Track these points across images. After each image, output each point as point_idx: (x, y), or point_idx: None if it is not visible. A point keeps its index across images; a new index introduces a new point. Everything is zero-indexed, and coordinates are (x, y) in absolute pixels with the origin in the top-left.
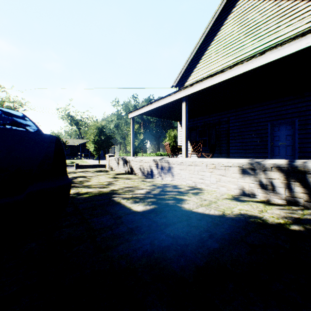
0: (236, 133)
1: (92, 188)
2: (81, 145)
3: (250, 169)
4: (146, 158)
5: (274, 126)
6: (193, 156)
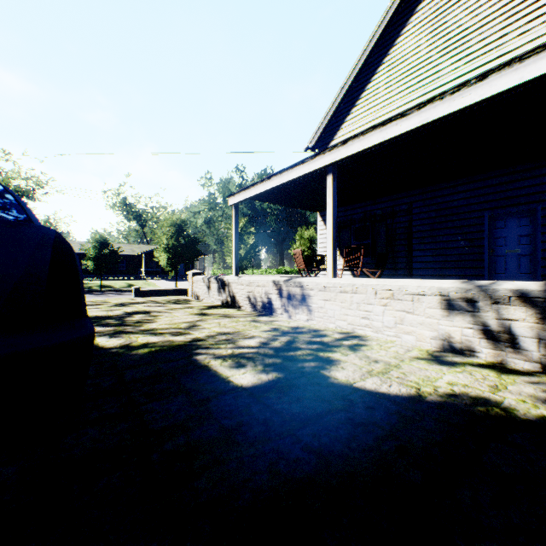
0: (425, 233)
1: (157, 336)
2: (146, 255)
3: (463, 301)
4: (259, 278)
5: (496, 219)
6: (345, 275)
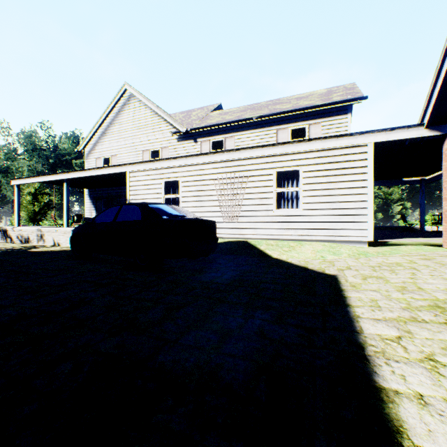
0: None
1: None
2: None
3: None
4: (24, 228)
5: None
6: None
